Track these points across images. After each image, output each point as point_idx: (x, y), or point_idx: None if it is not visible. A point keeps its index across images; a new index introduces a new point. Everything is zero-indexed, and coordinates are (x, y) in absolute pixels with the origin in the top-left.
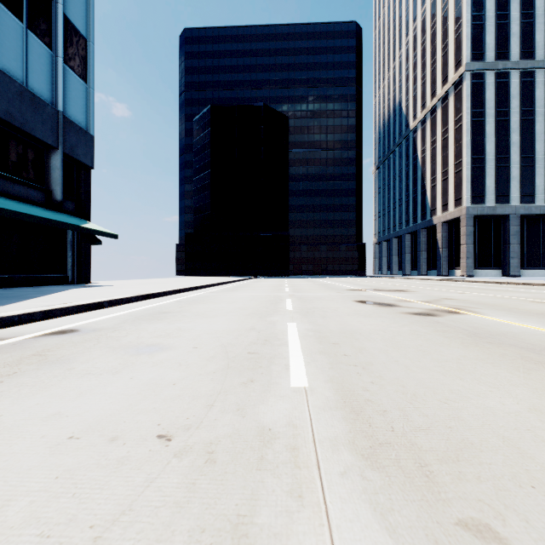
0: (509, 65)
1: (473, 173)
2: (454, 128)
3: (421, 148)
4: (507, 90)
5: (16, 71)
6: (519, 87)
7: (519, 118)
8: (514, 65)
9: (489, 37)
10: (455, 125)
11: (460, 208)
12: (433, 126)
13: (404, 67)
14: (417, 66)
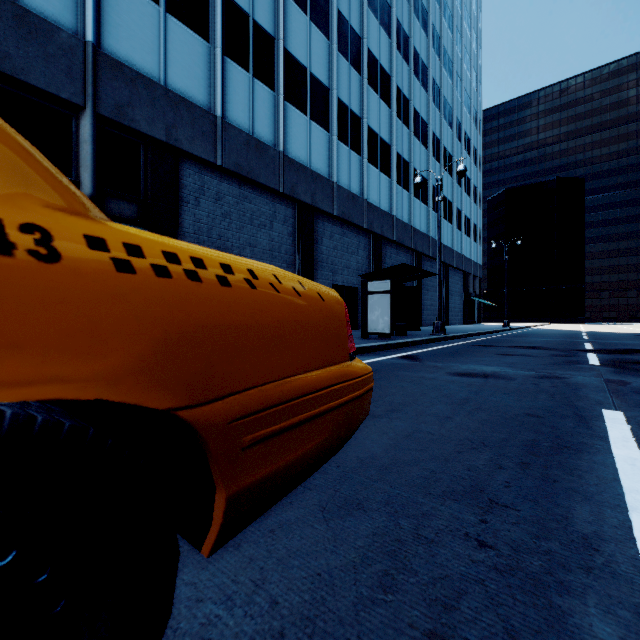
0: None
1: None
2: None
3: None
4: None
5: (473, 257)
6: None
7: None
8: None
9: None
10: None
11: None
12: None
13: None
14: None
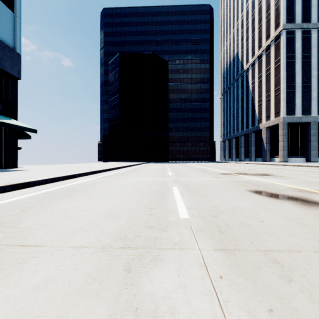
0: (311, 25)
1: (287, 95)
2: (274, 66)
3: (251, 81)
4: (309, 42)
5: None
6: (316, 40)
7: (316, 60)
8: (314, 25)
9: (297, 8)
10: (275, 65)
11: (278, 118)
12: (259, 67)
13: (240, 31)
14: (249, 30)
